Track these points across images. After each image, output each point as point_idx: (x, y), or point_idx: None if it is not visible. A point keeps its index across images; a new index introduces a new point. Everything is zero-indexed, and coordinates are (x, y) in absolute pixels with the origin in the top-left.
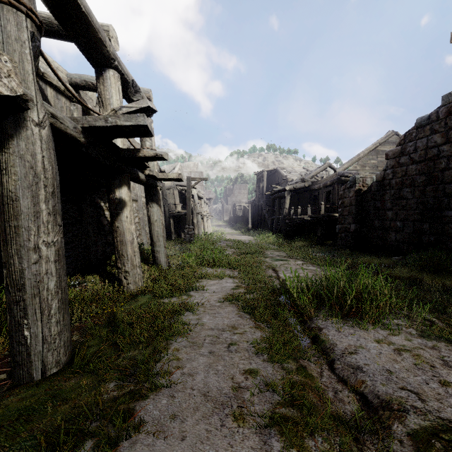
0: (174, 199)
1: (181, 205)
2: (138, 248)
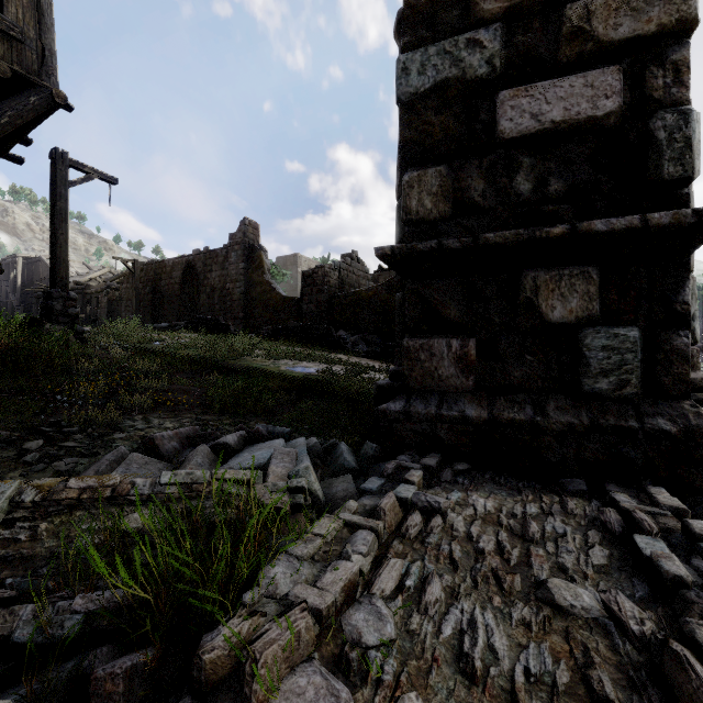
0: None
1: None
2: None
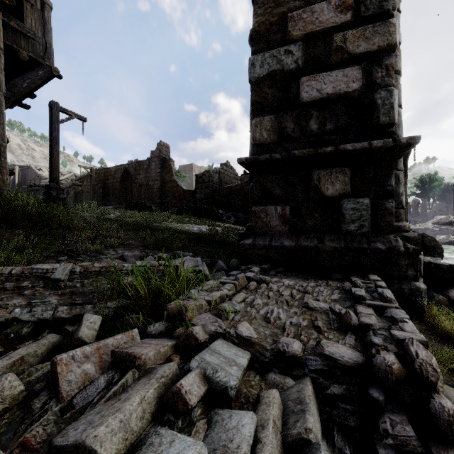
0: None
1: None
2: None
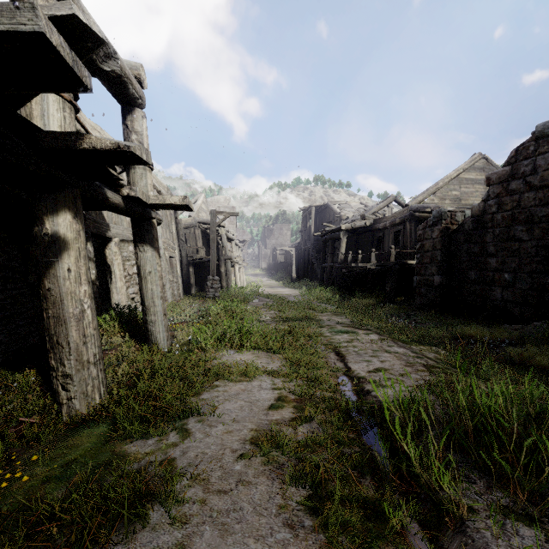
0: (196, 241)
1: (206, 249)
2: (94, 329)
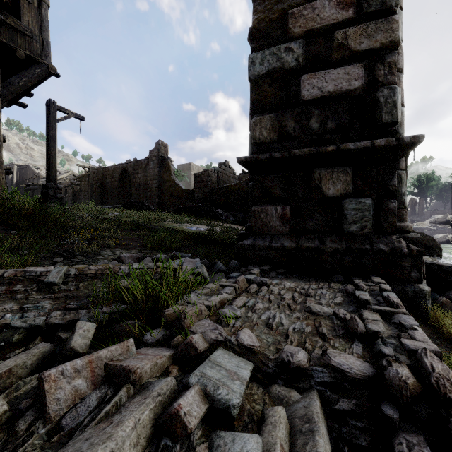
0: None
1: None
2: None
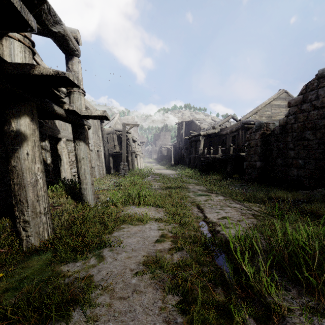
0: (114, 141)
1: (120, 147)
2: (44, 192)
